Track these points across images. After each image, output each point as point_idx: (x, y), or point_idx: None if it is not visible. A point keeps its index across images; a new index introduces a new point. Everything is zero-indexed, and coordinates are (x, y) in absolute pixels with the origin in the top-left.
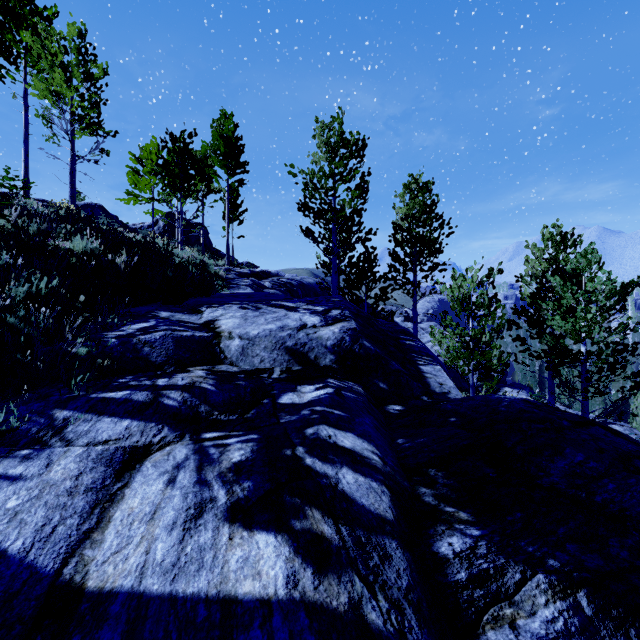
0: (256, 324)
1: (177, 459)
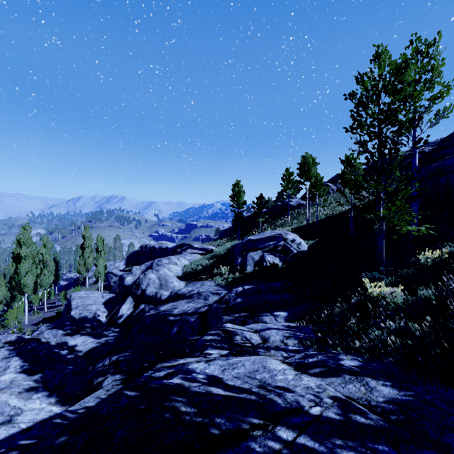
0: (250, 360)
1: (253, 340)
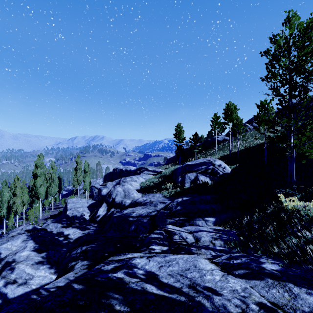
0: (184, 258)
1: (188, 239)
